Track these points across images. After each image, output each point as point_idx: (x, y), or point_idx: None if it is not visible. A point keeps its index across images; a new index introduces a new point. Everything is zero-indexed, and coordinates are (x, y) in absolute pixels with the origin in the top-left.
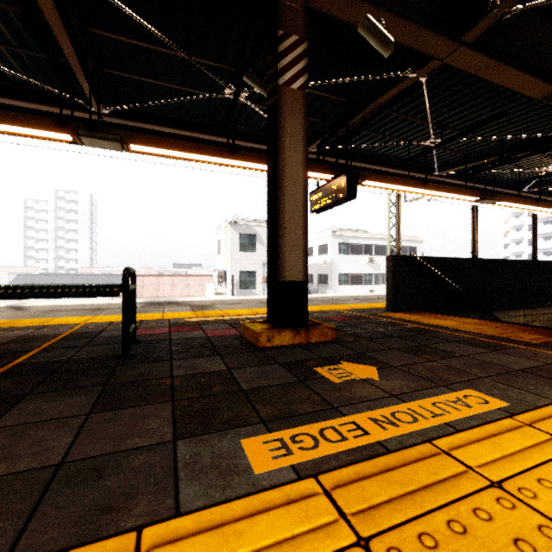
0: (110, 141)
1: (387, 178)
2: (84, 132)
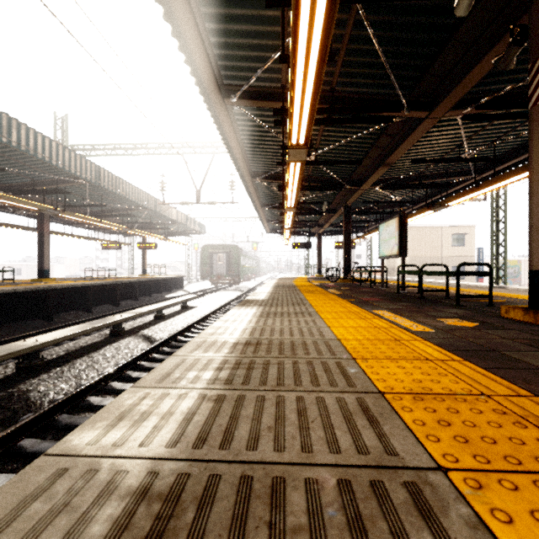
0: None
1: None
2: None
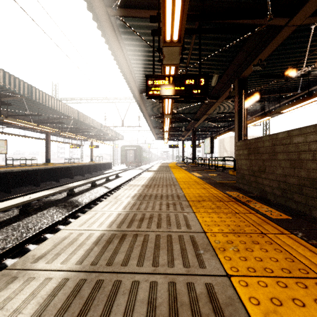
0: (274, 114)
1: None
2: (269, 115)
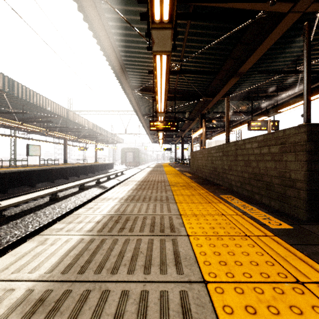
0: None
1: (284, 105)
2: None
